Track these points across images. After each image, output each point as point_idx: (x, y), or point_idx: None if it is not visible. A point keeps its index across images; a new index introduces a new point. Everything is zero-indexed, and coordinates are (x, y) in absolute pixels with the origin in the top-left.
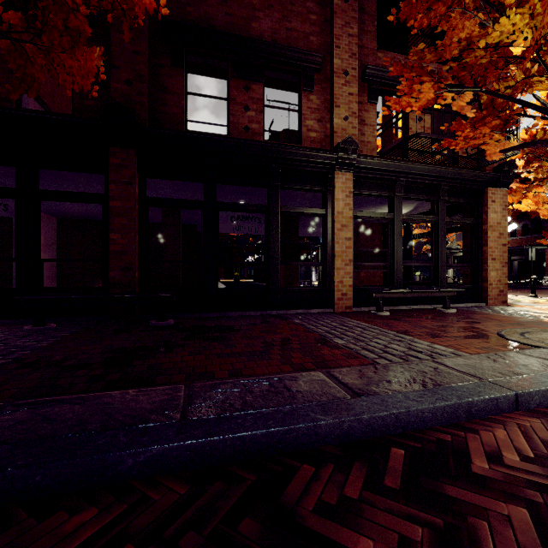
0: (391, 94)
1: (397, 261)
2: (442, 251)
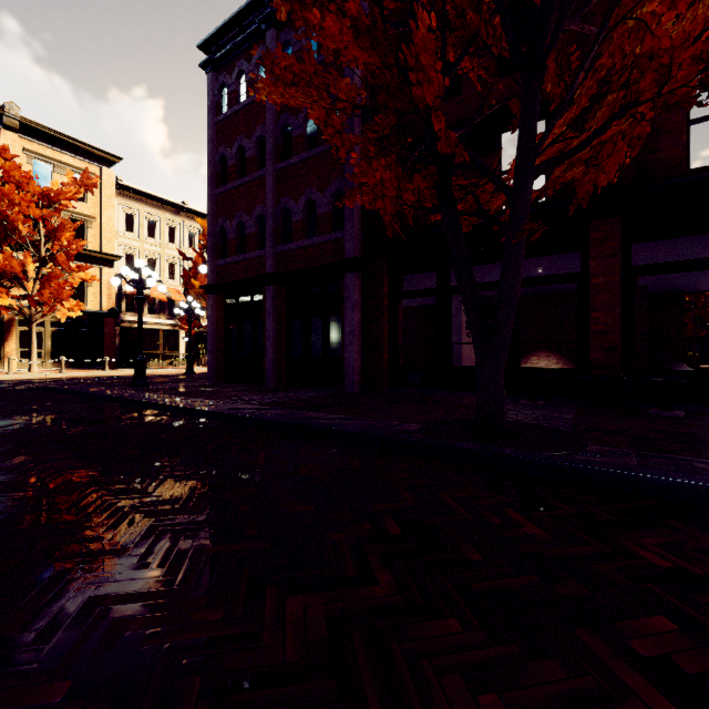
0: None
1: None
2: None
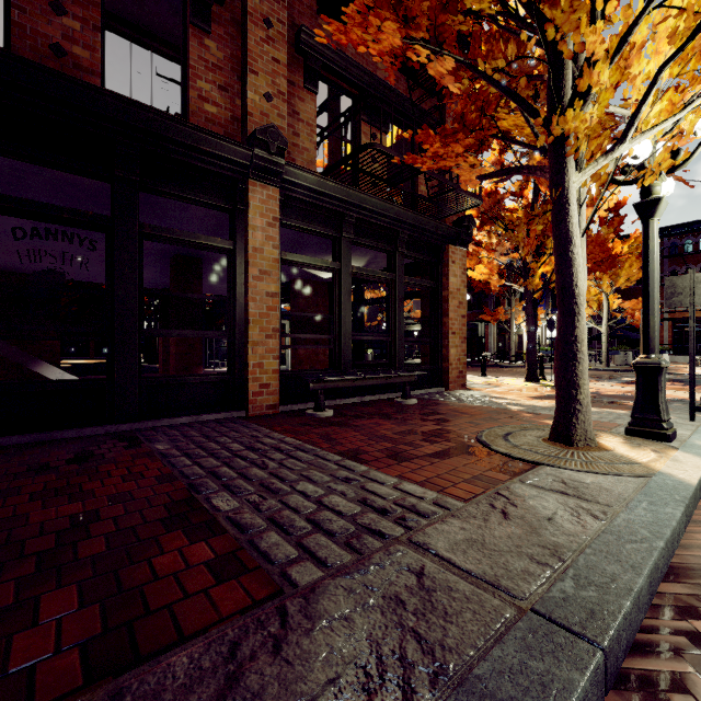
0: (338, 89)
1: (345, 333)
2: (400, 321)
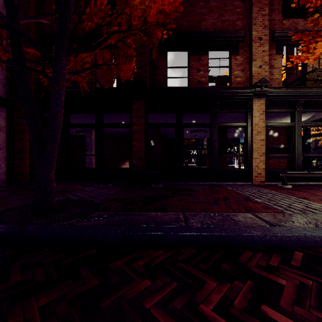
0: (293, 45)
1: (298, 153)
2: None
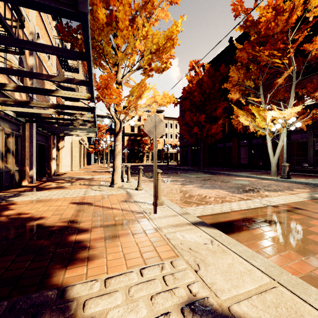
0: None
1: (309, 157)
2: None
